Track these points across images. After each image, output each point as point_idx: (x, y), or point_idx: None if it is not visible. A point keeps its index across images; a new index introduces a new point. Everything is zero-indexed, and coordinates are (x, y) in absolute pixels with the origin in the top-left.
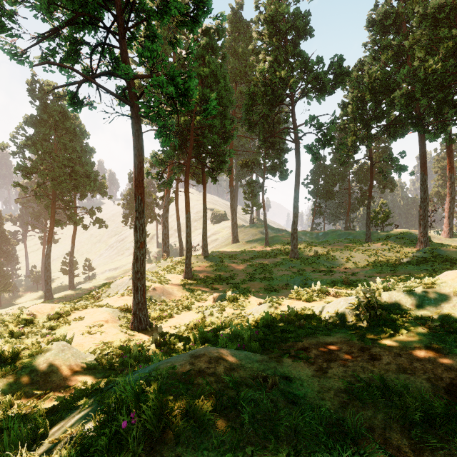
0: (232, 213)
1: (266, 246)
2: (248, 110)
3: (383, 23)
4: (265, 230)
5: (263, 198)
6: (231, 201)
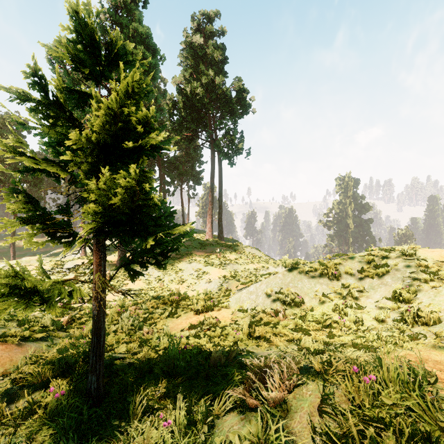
0: None
1: None
2: None
3: None
4: None
5: None
6: None
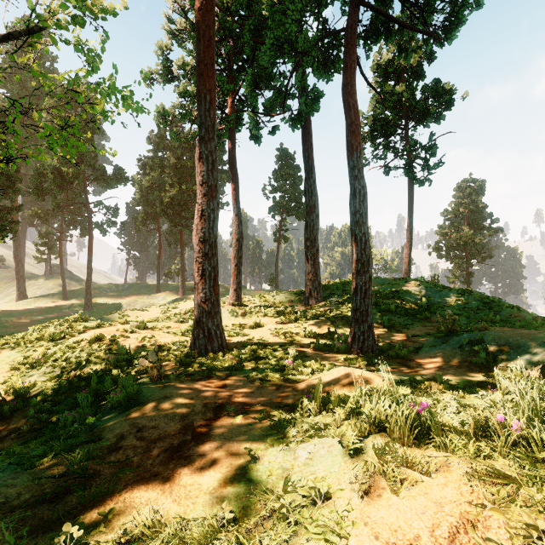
0: (17, 265)
1: (64, 301)
2: (37, 186)
3: (157, 145)
4: (64, 284)
5: (60, 252)
6: (16, 250)
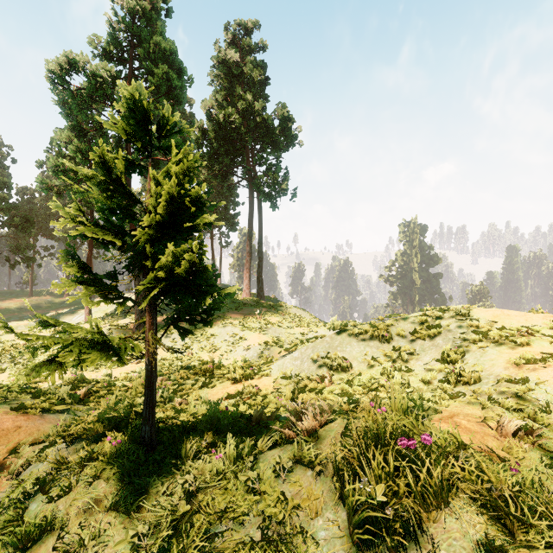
0: None
1: None
2: None
3: None
4: None
5: None
6: None
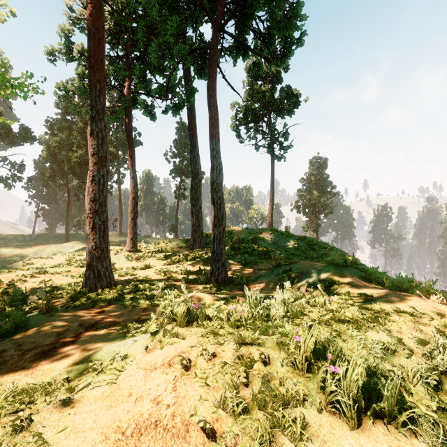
0: None
1: None
2: None
3: (66, 109)
4: None
5: None
6: None
